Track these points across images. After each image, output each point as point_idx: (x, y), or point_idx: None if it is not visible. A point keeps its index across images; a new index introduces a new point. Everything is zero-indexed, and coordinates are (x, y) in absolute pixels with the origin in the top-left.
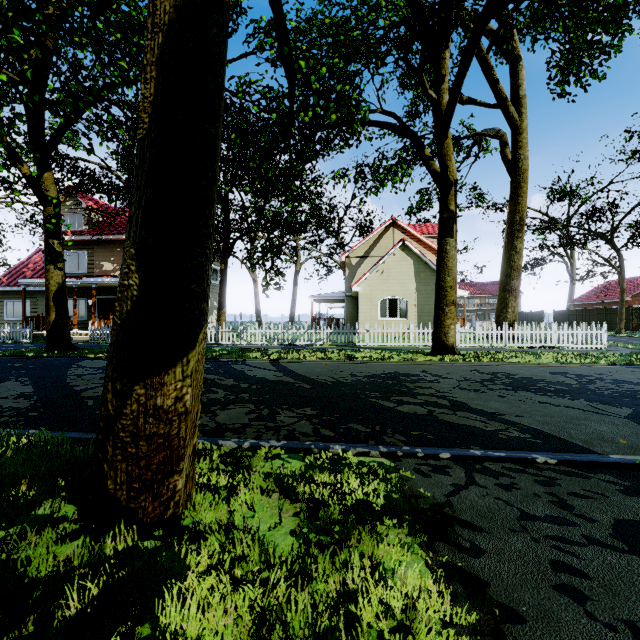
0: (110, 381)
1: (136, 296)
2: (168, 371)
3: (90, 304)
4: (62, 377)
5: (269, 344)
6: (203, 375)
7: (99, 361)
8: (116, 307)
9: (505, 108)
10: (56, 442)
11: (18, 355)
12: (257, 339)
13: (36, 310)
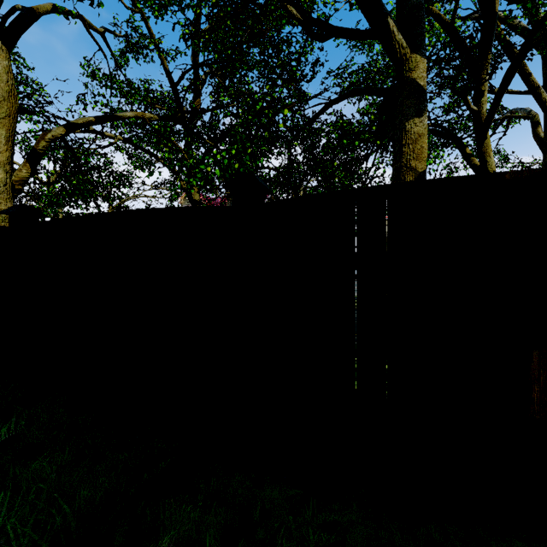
0: None
1: None
2: None
3: None
4: None
5: None
6: None
7: None
8: None
9: (537, 95)
10: None
11: None
12: None
13: None
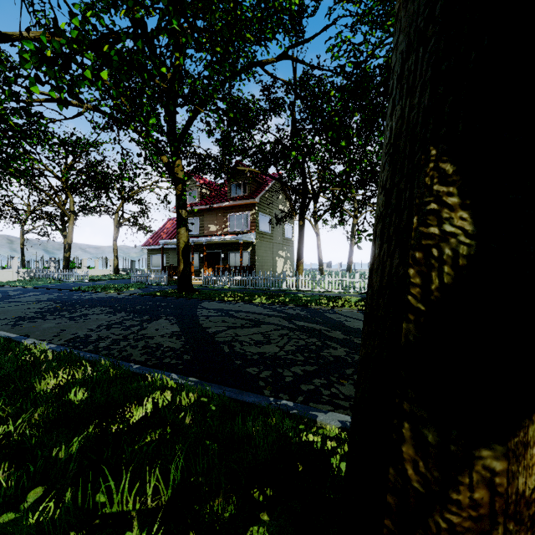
0: (406, 420)
1: (467, 256)
2: (531, 416)
3: (201, 257)
4: (195, 317)
5: (345, 292)
6: (306, 324)
7: (214, 303)
8: (410, 277)
9: None
10: (221, 406)
11: (161, 295)
12: (333, 287)
13: (168, 261)
